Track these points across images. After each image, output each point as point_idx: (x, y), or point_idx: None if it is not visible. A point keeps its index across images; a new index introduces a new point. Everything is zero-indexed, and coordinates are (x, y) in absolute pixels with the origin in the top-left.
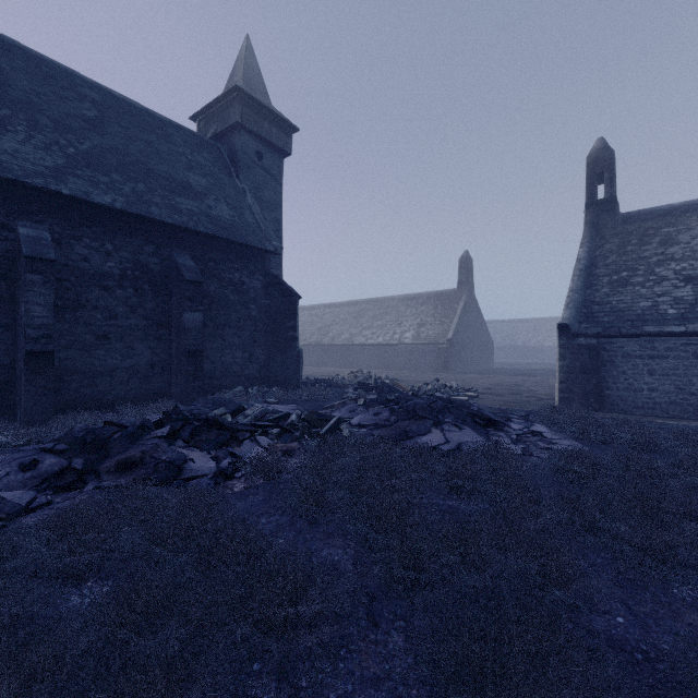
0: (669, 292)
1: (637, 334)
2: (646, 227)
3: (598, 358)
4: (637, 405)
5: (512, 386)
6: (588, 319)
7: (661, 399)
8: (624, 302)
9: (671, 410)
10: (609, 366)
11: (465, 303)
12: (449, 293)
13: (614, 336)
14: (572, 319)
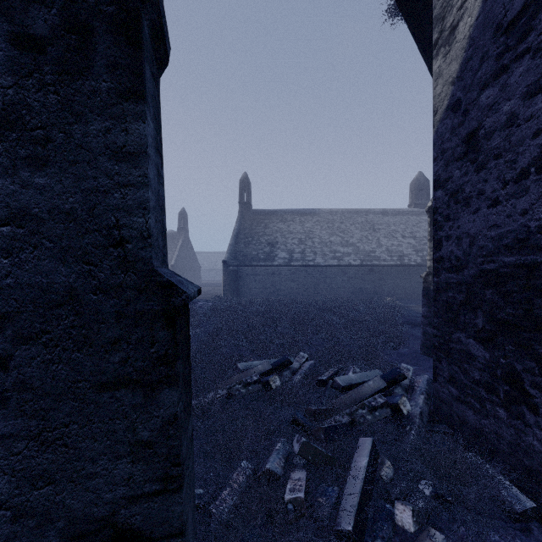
0: (262, 249)
1: (250, 265)
2: (260, 218)
3: (237, 275)
4: (251, 294)
5: (207, 291)
6: (235, 258)
7: (258, 291)
8: (248, 252)
9: (261, 295)
10: (241, 279)
11: (182, 242)
12: (172, 234)
13: (243, 266)
14: (228, 258)
